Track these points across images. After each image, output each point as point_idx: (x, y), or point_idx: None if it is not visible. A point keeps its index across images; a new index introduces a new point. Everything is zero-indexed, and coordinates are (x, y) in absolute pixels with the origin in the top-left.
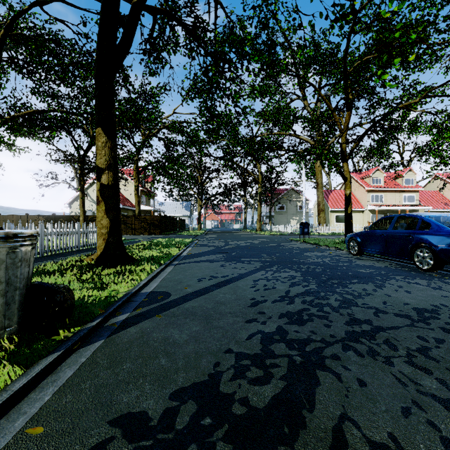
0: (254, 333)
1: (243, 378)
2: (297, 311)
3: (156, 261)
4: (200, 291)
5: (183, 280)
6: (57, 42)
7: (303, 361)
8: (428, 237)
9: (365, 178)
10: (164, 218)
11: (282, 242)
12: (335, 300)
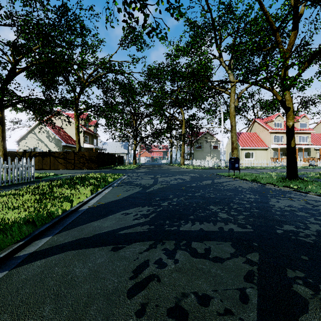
0: None
1: None
2: None
3: None
4: None
5: None
6: None
7: None
8: None
9: (268, 123)
10: (101, 154)
11: (214, 179)
12: None
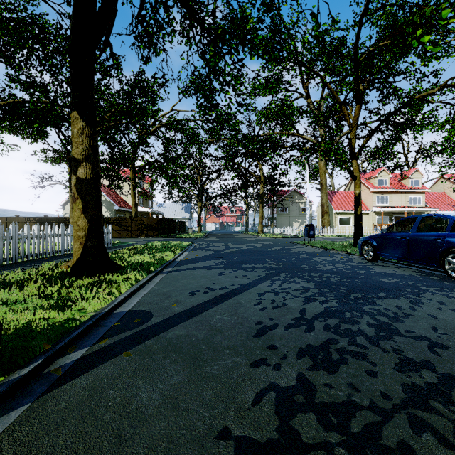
0: (264, 390)
1: None
2: (321, 345)
3: (145, 269)
4: (190, 310)
5: (172, 293)
6: (40, 26)
7: None
8: None
9: (370, 179)
10: (162, 220)
11: (286, 246)
12: (367, 325)
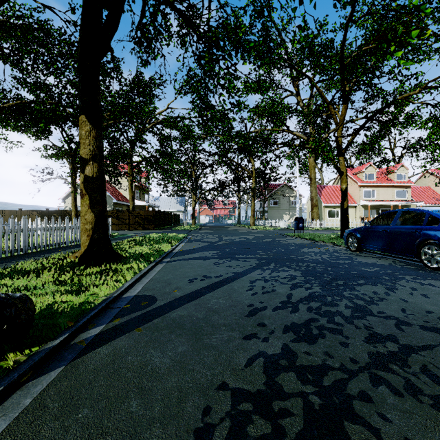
0: (254, 356)
1: (243, 438)
2: (303, 323)
3: (145, 259)
4: (190, 295)
5: (172, 280)
6: (45, 31)
7: (323, 404)
8: (437, 233)
9: (357, 174)
10: (158, 213)
11: (277, 238)
12: (345, 307)
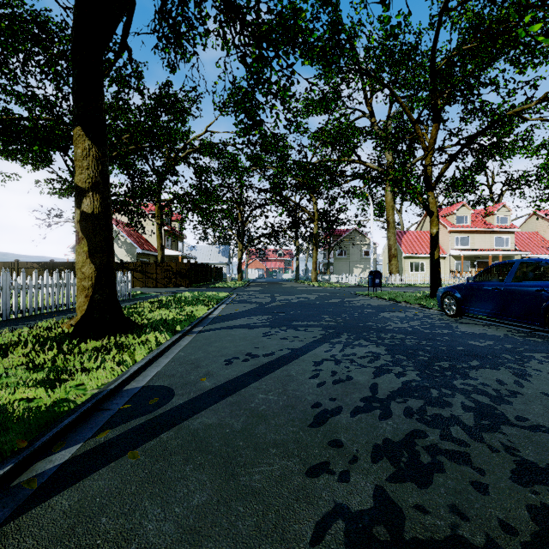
0: (327, 516)
1: None
2: (403, 440)
3: (169, 328)
4: (225, 386)
5: (202, 361)
6: (41, 25)
7: None
8: None
9: (447, 216)
10: (194, 265)
11: (346, 298)
12: (462, 408)
